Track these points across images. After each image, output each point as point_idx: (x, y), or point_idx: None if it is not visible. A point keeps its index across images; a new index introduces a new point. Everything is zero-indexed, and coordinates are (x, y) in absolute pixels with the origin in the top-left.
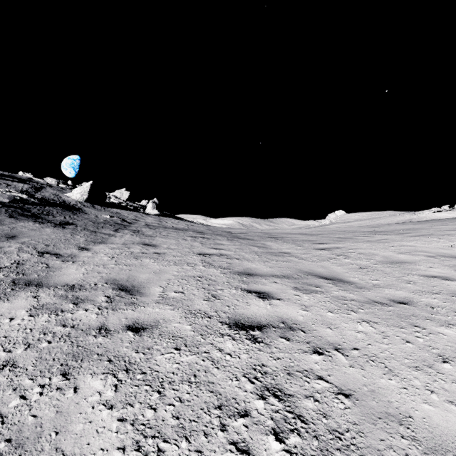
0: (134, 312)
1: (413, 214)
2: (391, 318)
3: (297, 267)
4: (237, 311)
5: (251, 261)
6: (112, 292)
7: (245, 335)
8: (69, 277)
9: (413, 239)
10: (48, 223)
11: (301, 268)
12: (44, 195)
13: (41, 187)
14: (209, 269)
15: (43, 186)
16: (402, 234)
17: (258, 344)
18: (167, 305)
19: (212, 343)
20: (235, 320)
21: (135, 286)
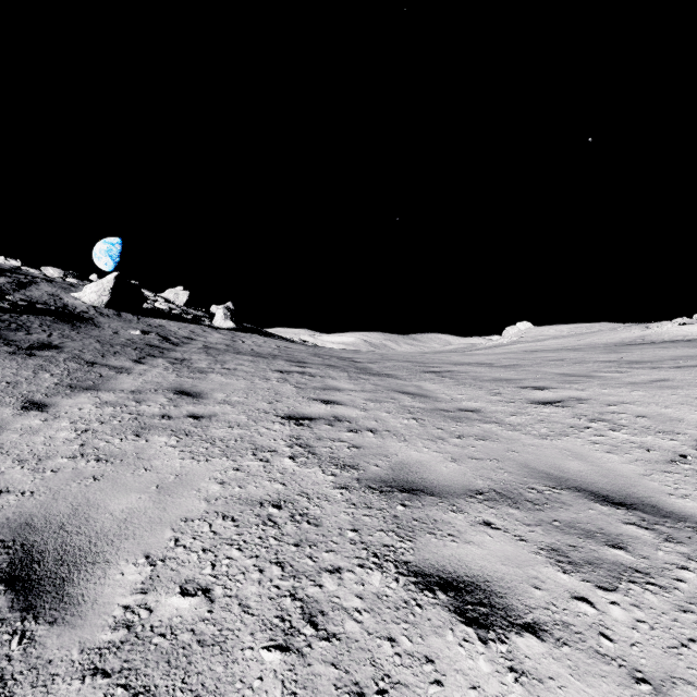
0: None
1: (646, 328)
2: None
3: (517, 457)
4: None
5: (406, 439)
6: None
7: None
8: None
9: None
10: (5, 346)
11: (529, 462)
12: (30, 295)
13: (31, 282)
14: (306, 470)
15: (36, 280)
16: (690, 367)
17: None
18: (124, 691)
19: None
20: None
21: (67, 559)
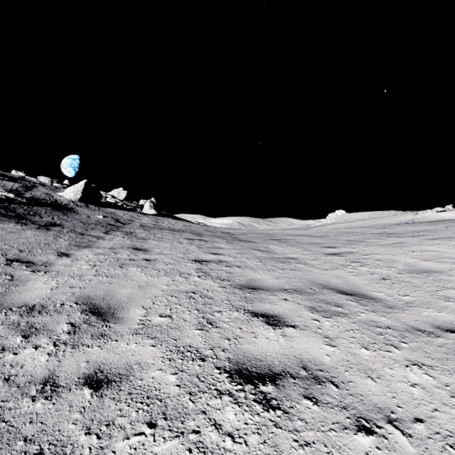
0: (101, 350)
1: (416, 214)
2: (448, 359)
3: (308, 277)
4: (240, 346)
5: (255, 270)
6: (80, 316)
7: (253, 393)
8: (32, 294)
9: (433, 242)
10: (32, 224)
11: (313, 279)
12: (35, 194)
13: (33, 186)
14: (206, 281)
15: (36, 185)
16: (418, 236)
17: (273, 412)
18: (148, 337)
19: (205, 411)
20: (238, 365)
21: (111, 307)
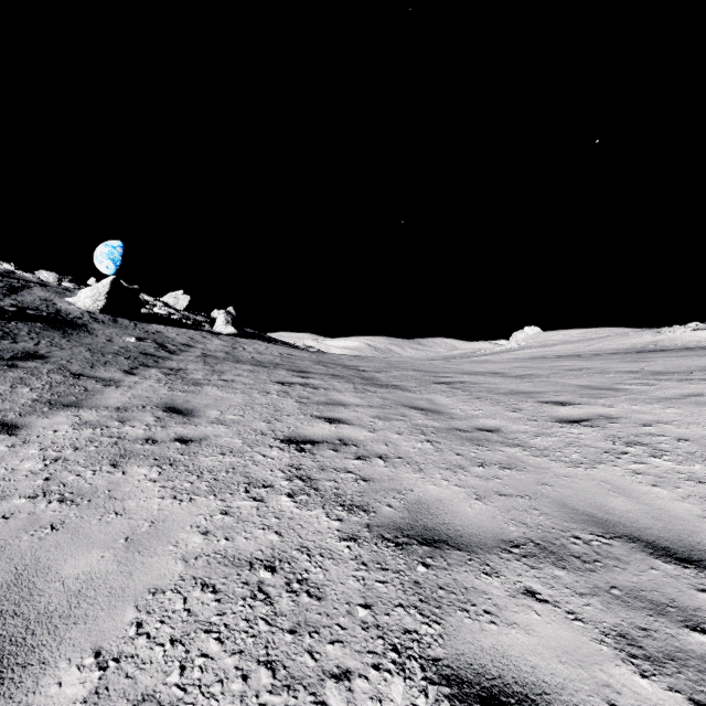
0: None
1: (658, 333)
2: None
3: (551, 493)
4: None
5: (421, 469)
6: None
7: None
8: None
9: None
10: None
11: (566, 500)
12: (22, 301)
13: (23, 287)
14: (307, 513)
15: (29, 285)
16: None
17: None
18: None
19: None
20: None
21: None
